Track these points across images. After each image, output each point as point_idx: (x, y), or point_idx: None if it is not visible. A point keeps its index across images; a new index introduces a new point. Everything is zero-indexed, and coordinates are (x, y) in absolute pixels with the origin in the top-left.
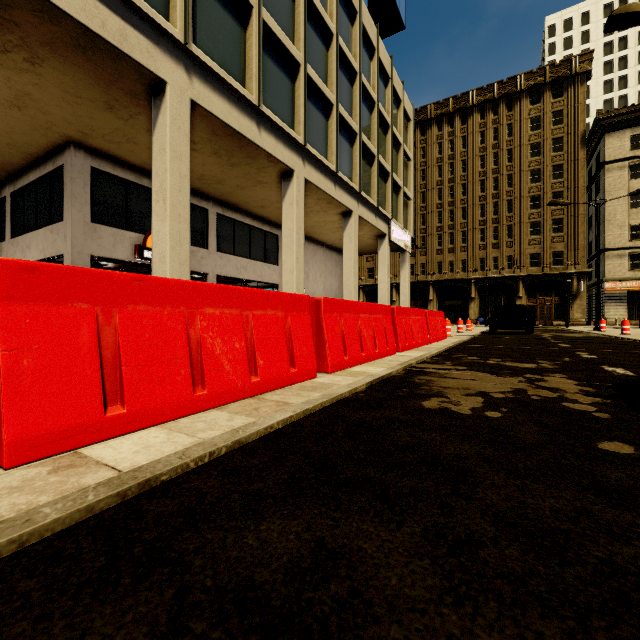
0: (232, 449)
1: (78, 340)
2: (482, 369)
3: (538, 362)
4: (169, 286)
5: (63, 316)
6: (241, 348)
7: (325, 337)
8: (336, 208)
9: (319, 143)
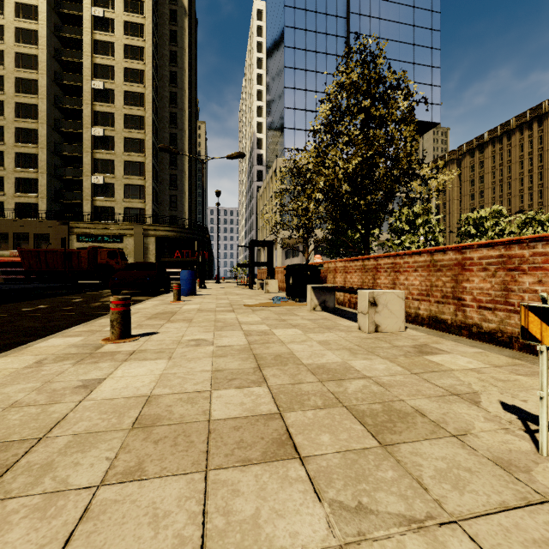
0: None
1: None
2: None
3: None
4: None
5: None
6: None
7: None
8: None
9: None
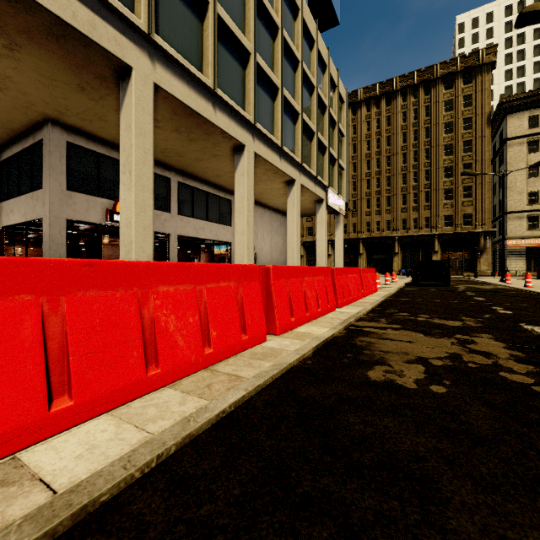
0: (182, 445)
1: (19, 335)
2: (415, 328)
3: (462, 319)
4: (121, 268)
5: (2, 311)
6: (195, 322)
7: (274, 302)
8: (281, 177)
9: (267, 121)
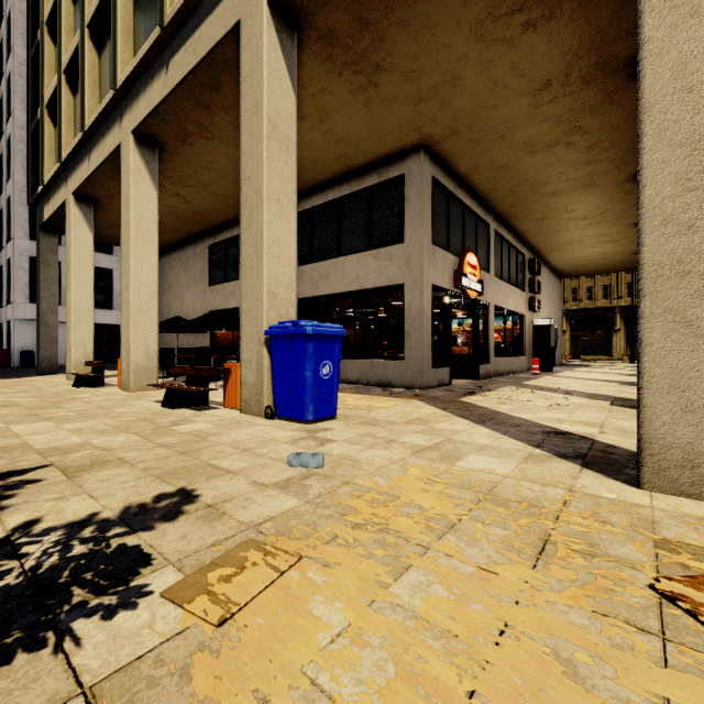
0: None
1: None
2: None
3: None
4: None
5: None
6: None
7: None
8: None
9: None
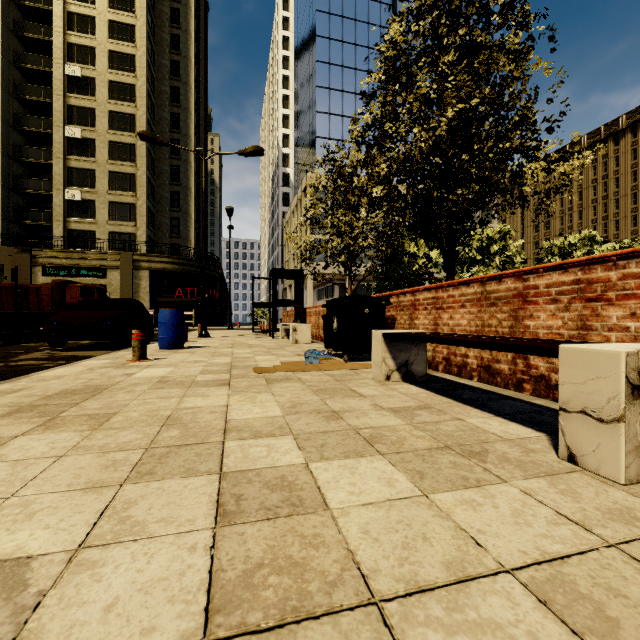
0: None
1: None
2: None
3: None
4: None
5: None
6: None
7: None
8: None
9: None
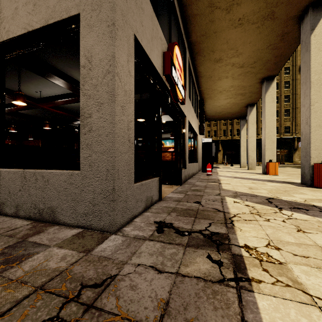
0: None
1: None
2: None
3: None
4: None
5: None
6: None
7: None
8: (270, 71)
9: None
